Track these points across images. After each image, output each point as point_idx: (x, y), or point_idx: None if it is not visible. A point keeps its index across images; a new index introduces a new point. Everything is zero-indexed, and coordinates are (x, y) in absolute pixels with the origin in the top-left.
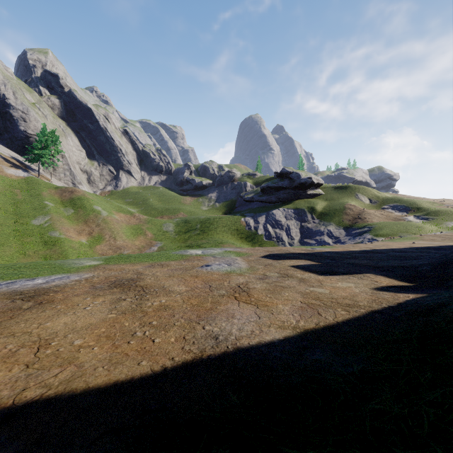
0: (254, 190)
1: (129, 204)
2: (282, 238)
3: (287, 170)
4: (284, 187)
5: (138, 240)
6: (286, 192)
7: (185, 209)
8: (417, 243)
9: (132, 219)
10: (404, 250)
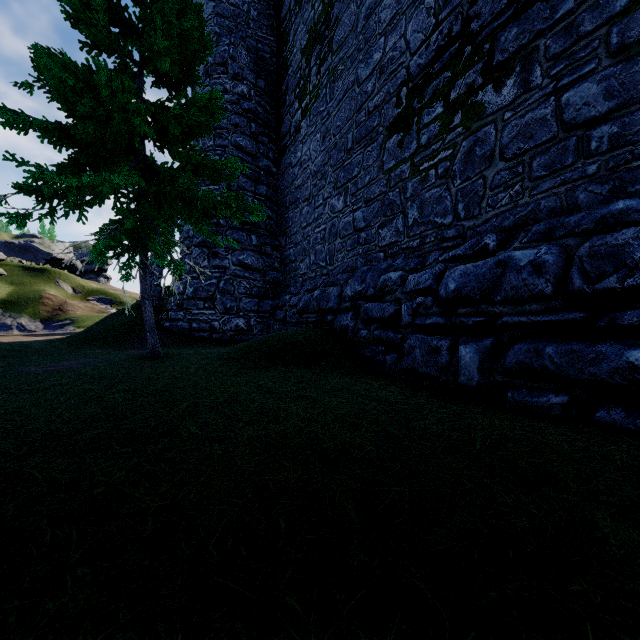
0: None
1: None
2: None
3: None
4: None
5: None
6: None
7: None
8: None
9: None
10: None
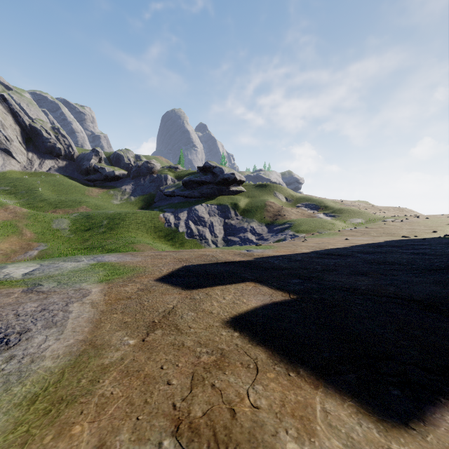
0: (175, 183)
1: (3, 193)
2: (205, 235)
3: (211, 164)
4: (208, 182)
5: (7, 242)
6: (209, 187)
7: (90, 202)
8: (351, 239)
9: (2, 212)
10: (363, 249)
